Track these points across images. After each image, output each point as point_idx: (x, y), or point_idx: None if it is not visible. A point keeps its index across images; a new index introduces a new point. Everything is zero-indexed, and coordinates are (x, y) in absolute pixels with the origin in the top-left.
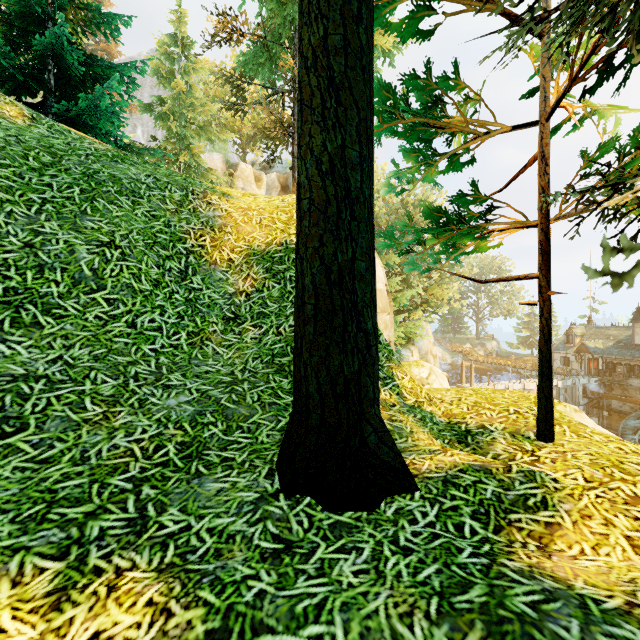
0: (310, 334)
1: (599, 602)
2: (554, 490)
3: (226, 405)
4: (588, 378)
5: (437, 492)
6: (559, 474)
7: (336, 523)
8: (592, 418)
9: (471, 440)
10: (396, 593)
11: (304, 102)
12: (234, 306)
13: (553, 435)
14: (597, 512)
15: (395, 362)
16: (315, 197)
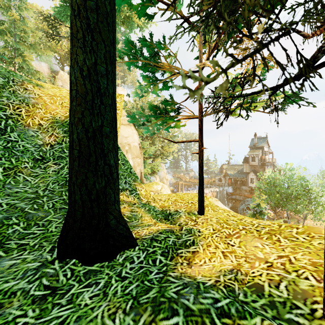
0: (76, 166)
1: (205, 283)
2: (198, 236)
3: (28, 211)
4: (228, 187)
5: (147, 245)
6: (204, 229)
7: (88, 271)
8: (229, 203)
9: (170, 217)
10: (111, 303)
11: (73, 34)
12: (42, 152)
13: (204, 211)
14: (213, 243)
15: (138, 182)
16: (79, 89)
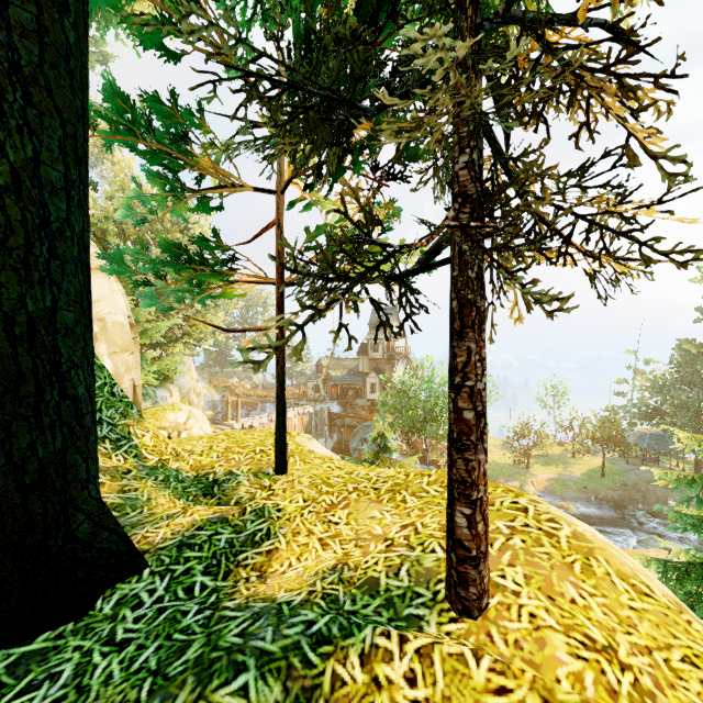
0: None
1: (291, 602)
2: (277, 519)
3: None
4: (331, 402)
5: (170, 561)
6: (287, 501)
7: (21, 658)
8: (334, 435)
9: (218, 490)
10: (102, 701)
11: None
12: None
13: (287, 467)
14: (304, 527)
15: (134, 418)
16: None
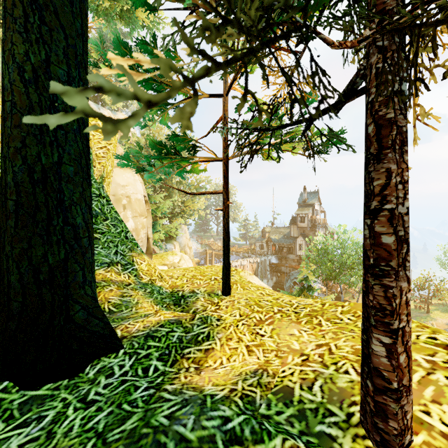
0: (11, 228)
1: (214, 396)
2: (216, 326)
3: None
4: (271, 256)
5: (138, 346)
6: (228, 315)
7: (30, 399)
8: (273, 277)
9: (183, 302)
10: None
11: (7, 10)
12: None
13: (230, 291)
14: (236, 335)
15: (136, 252)
16: (17, 101)
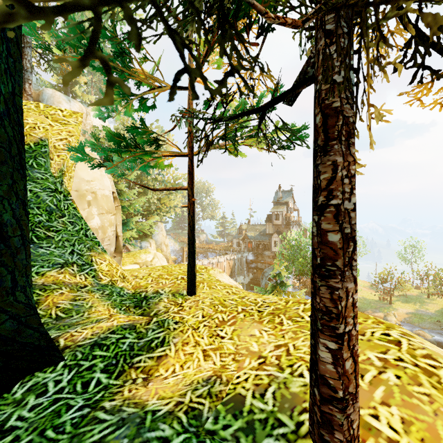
0: None
1: (156, 412)
2: (173, 330)
3: None
4: (248, 252)
5: (81, 357)
6: (190, 316)
7: None
8: (250, 274)
9: (145, 303)
10: None
11: None
12: None
13: (195, 290)
14: (193, 338)
15: (96, 251)
16: None
